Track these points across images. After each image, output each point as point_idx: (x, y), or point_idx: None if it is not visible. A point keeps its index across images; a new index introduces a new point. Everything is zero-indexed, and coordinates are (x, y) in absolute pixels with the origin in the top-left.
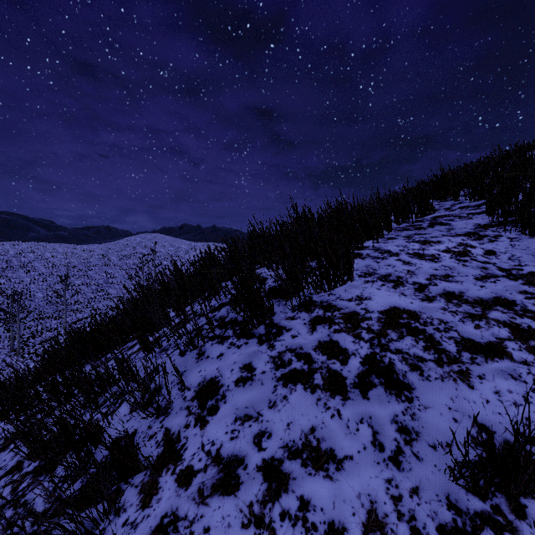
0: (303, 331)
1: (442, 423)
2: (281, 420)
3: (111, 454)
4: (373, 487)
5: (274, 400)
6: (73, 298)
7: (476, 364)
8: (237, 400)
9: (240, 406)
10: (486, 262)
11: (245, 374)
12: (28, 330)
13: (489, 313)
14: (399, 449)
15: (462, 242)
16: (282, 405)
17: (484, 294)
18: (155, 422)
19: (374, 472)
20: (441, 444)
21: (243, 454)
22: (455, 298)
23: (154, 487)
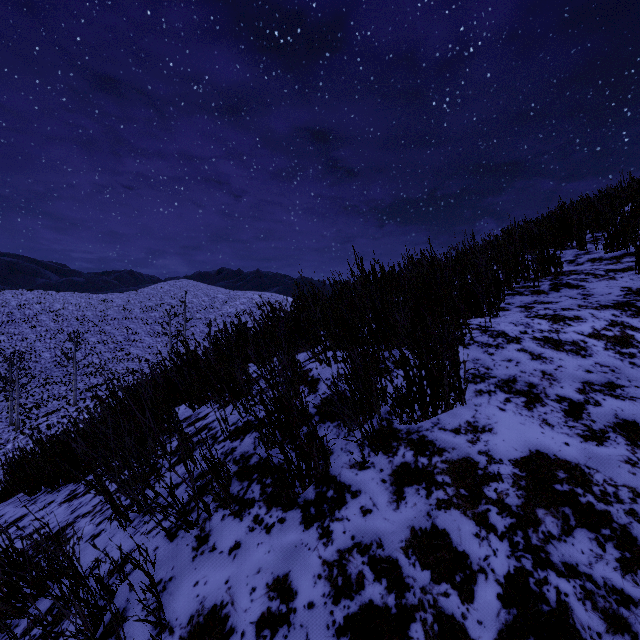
0: (380, 499)
1: None
2: None
3: None
4: None
5: None
6: (87, 358)
7: None
8: None
9: None
10: None
11: (276, 604)
12: (32, 399)
13: None
14: None
15: (615, 320)
16: None
17: None
18: None
19: None
20: None
21: None
22: None
23: None
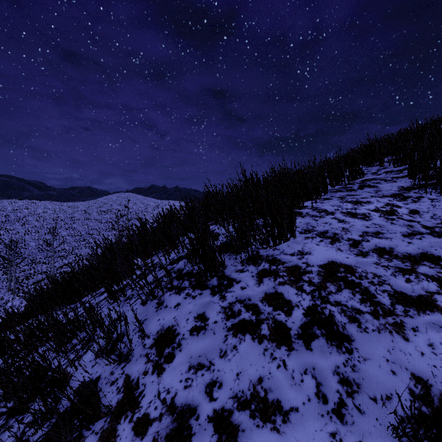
0: (251, 283)
1: (381, 375)
2: (231, 369)
3: (73, 404)
4: (318, 441)
5: (225, 350)
6: (61, 246)
7: (409, 317)
8: (191, 349)
9: (194, 355)
10: (412, 220)
11: (199, 323)
12: (23, 273)
13: (418, 268)
14: (341, 401)
15: (389, 203)
16: (232, 355)
17: (412, 250)
18: (116, 368)
19: (319, 425)
20: (381, 396)
21: (196, 403)
22: (386, 254)
23: (112, 435)
